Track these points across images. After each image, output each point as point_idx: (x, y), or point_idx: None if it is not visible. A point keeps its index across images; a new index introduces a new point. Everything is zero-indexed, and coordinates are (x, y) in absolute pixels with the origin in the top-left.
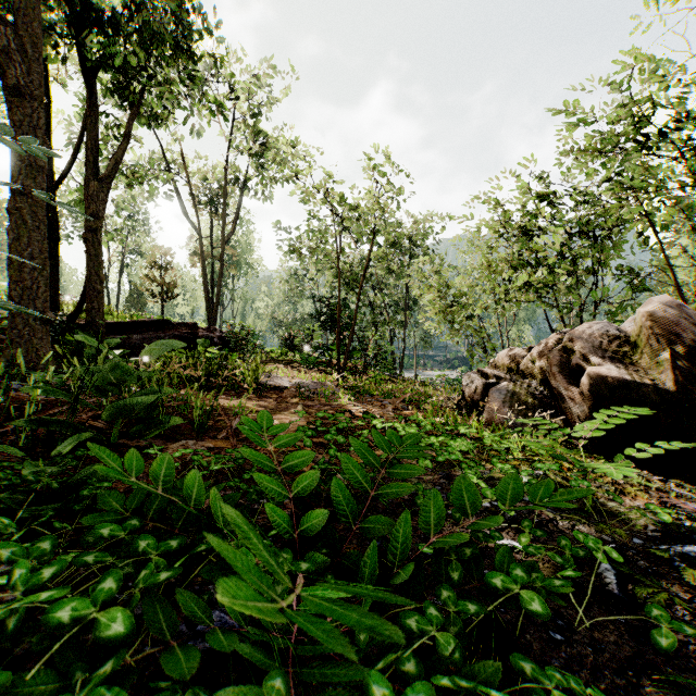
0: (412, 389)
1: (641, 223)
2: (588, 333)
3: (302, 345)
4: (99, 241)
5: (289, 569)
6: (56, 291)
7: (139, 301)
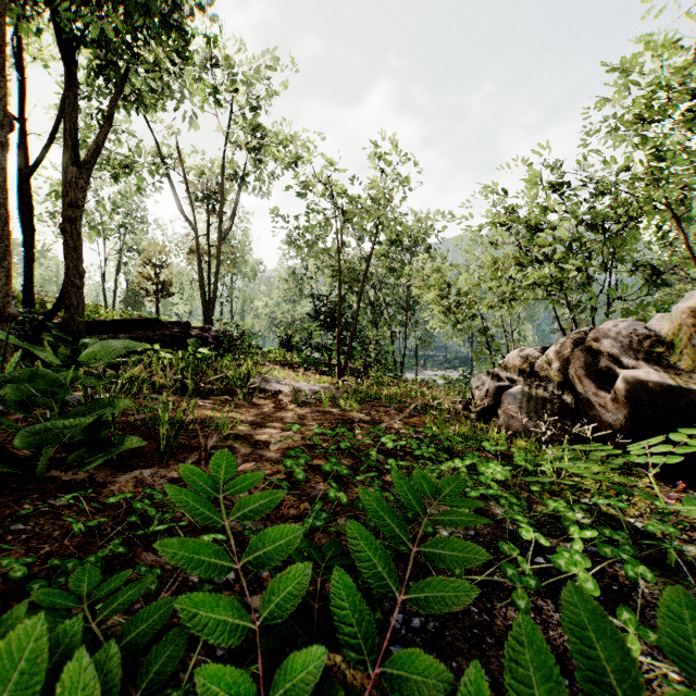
0: (416, 392)
1: (659, 215)
2: (615, 332)
3: (301, 345)
4: (78, 232)
5: None
6: (31, 287)
7: (136, 301)
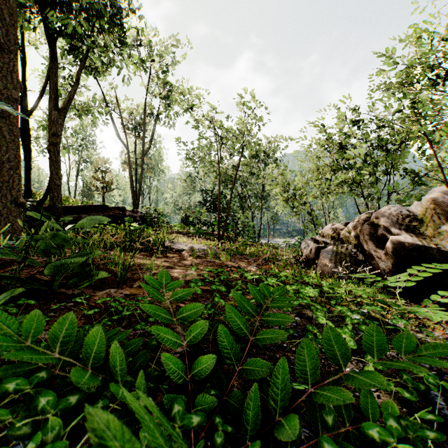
0: (267, 251)
1: (419, 140)
2: (388, 213)
3: (195, 221)
4: (58, 152)
5: (181, 423)
6: (29, 185)
7: (89, 193)
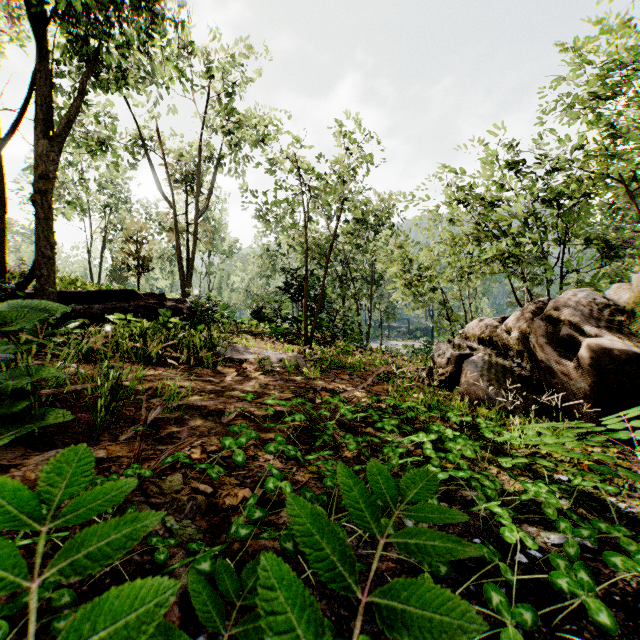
0: (380, 360)
1: (612, 192)
2: (574, 301)
3: (272, 316)
4: (49, 204)
5: None
6: (2, 257)
7: (121, 276)
